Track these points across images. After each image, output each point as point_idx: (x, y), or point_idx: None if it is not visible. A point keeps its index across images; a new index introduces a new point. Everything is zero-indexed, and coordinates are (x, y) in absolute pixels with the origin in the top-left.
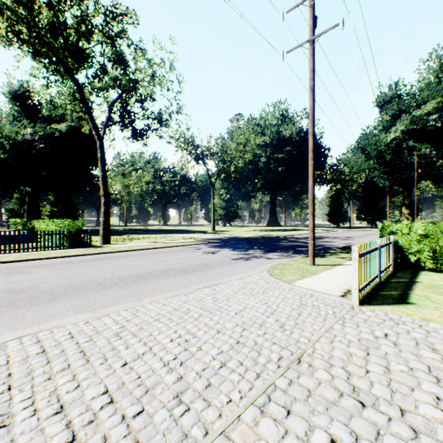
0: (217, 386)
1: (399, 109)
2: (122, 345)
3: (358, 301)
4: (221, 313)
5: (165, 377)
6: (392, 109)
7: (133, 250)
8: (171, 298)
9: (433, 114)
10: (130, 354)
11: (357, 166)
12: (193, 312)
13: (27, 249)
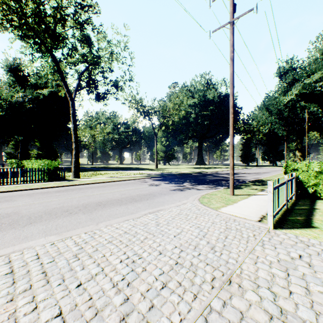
0: (159, 308)
1: (294, 78)
2: (79, 266)
3: (272, 225)
4: (163, 236)
5: (114, 298)
6: (288, 78)
7: (96, 183)
8: (122, 222)
9: (319, 82)
10: (85, 274)
11: (262, 120)
12: (140, 235)
13: (16, 182)
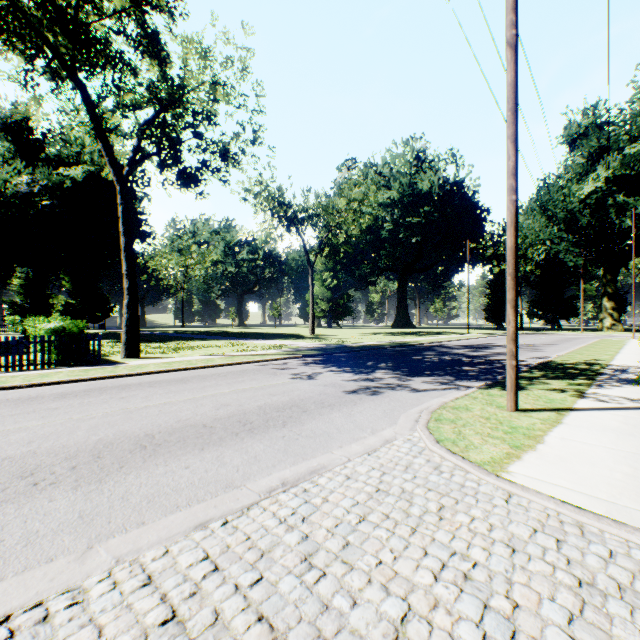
0: None
1: (601, 145)
2: None
3: None
4: None
5: None
6: (589, 146)
7: (169, 370)
8: (181, 541)
9: None
10: None
11: (533, 235)
12: None
13: None
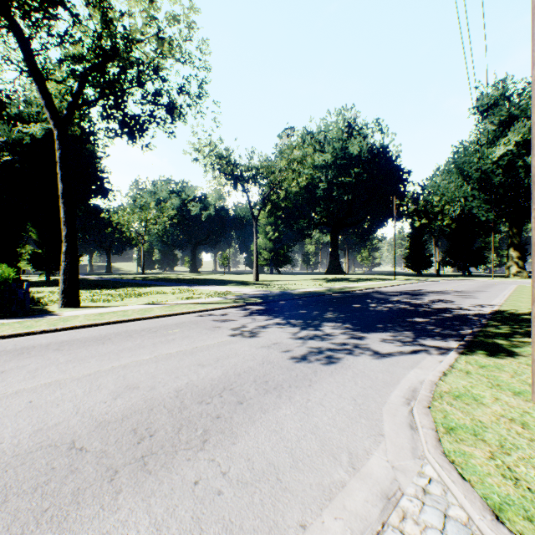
0: None
1: (510, 114)
2: None
3: None
4: None
5: None
6: (499, 115)
7: (96, 324)
8: None
9: None
10: None
11: (449, 193)
12: None
13: None
